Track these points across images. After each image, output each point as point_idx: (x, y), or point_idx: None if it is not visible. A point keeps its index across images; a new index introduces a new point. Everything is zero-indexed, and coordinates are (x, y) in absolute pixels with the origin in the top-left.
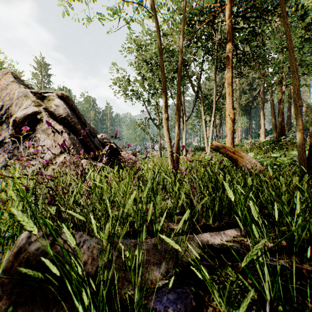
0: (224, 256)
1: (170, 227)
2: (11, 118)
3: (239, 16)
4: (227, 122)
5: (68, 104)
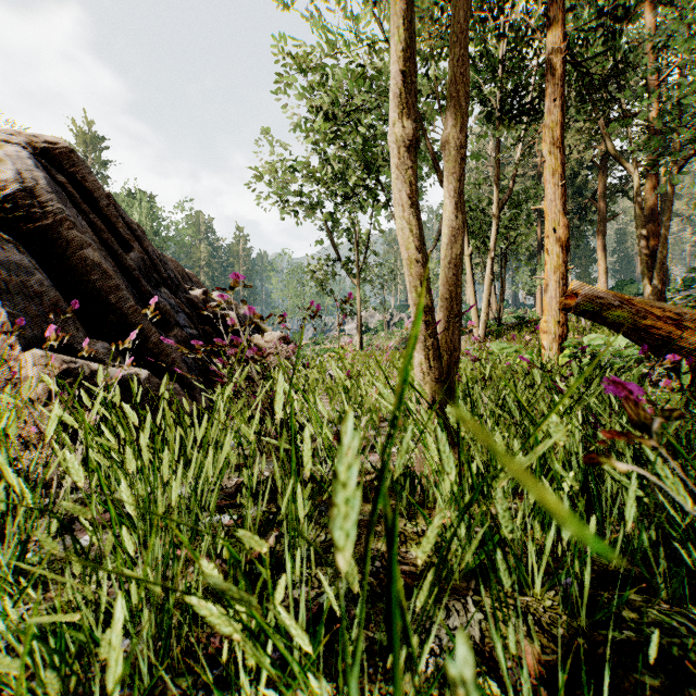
0: None
1: None
2: None
3: None
4: (547, 250)
5: (72, 175)
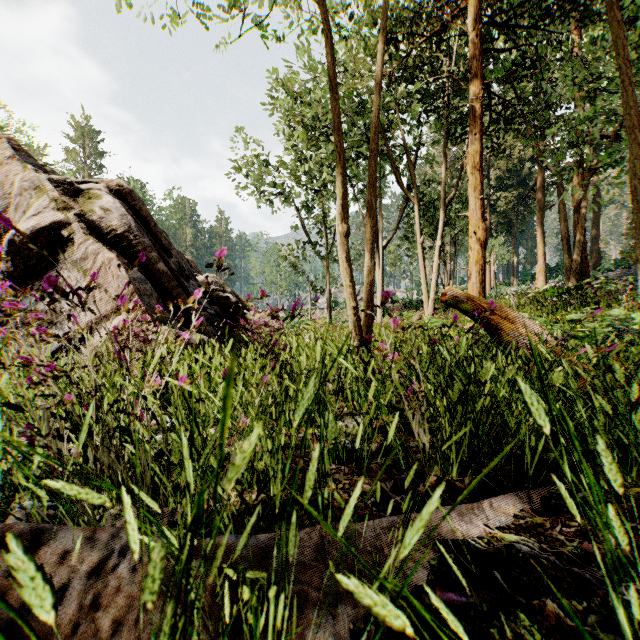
0: (503, 577)
1: None
2: (6, 236)
3: (495, 25)
4: (471, 247)
5: (133, 207)
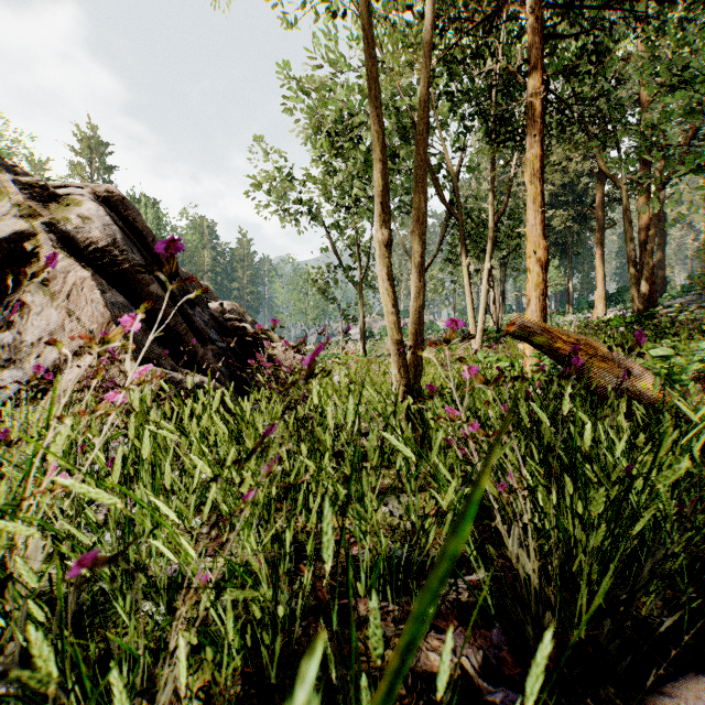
0: None
1: (419, 663)
2: None
3: (559, 8)
4: (529, 269)
5: (126, 218)
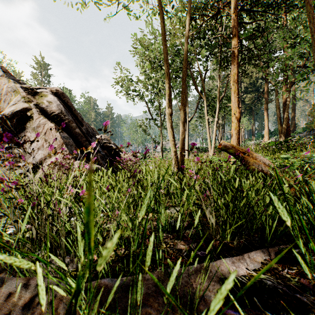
0: (258, 300)
1: (177, 247)
2: None
3: (245, 10)
4: (232, 121)
5: (64, 101)
